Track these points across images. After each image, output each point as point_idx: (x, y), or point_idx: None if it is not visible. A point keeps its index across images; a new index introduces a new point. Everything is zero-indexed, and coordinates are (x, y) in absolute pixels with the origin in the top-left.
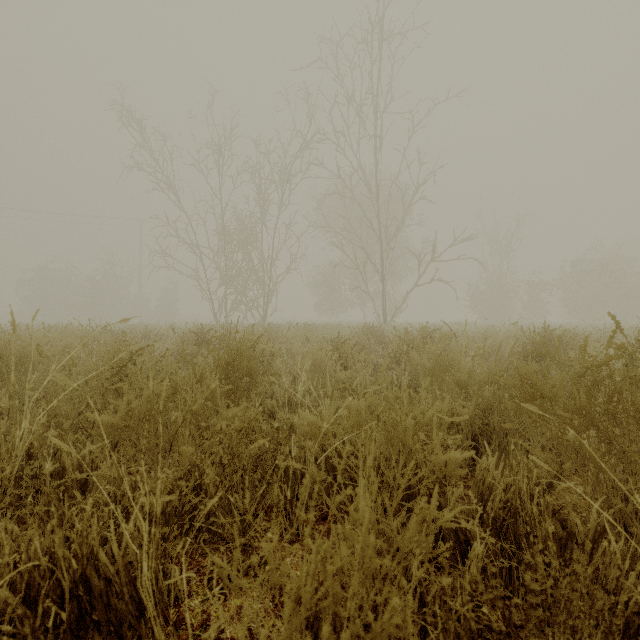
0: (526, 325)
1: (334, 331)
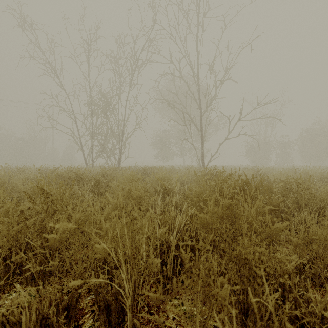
0: (301, 167)
1: (171, 176)
